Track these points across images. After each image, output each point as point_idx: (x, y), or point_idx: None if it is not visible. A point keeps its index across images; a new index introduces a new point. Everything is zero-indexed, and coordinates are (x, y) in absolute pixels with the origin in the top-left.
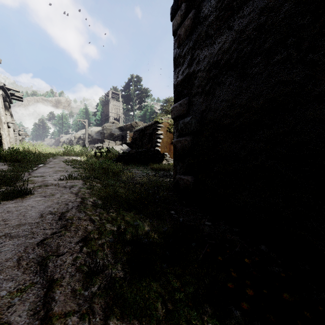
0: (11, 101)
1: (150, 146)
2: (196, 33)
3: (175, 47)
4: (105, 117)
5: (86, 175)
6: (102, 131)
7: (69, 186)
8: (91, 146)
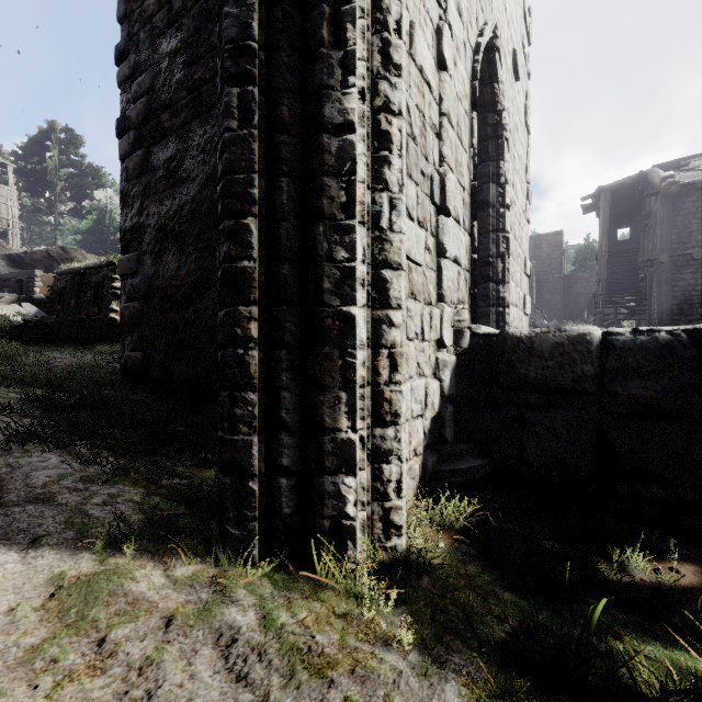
0: None
1: (98, 310)
2: (147, 179)
3: (123, 179)
4: None
5: None
6: None
7: None
8: None
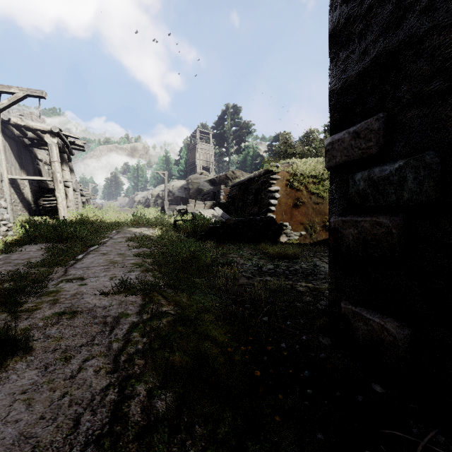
0: (72, 152)
1: (257, 210)
2: None
3: (336, 5)
4: (190, 166)
5: (153, 277)
6: (186, 186)
7: (111, 320)
8: (172, 208)
